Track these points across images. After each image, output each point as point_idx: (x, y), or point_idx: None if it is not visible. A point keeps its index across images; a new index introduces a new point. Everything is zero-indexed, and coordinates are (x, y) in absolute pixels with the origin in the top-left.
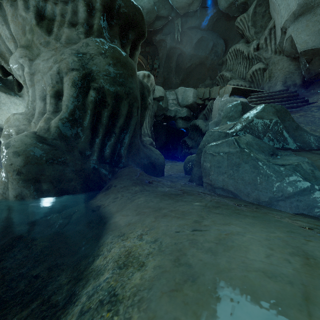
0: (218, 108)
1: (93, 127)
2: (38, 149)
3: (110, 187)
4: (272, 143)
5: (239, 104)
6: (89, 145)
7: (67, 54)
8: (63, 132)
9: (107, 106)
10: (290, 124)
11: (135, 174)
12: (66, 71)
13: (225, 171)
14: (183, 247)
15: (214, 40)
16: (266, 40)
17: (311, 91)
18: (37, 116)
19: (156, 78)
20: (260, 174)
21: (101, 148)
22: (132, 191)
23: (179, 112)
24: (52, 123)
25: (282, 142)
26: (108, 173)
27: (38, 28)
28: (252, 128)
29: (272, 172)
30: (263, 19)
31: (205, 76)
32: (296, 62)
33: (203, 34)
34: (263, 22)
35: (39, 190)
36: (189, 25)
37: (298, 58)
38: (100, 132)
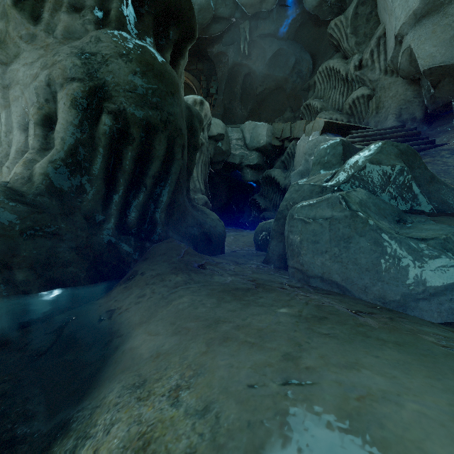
0: (305, 152)
1: (108, 176)
2: (5, 212)
3: (134, 275)
4: (394, 203)
5: (338, 144)
6: (102, 205)
7: (64, 54)
8: (55, 184)
9: (132, 141)
10: (421, 173)
11: (177, 252)
12: (62, 82)
13: (326, 249)
14: (269, 441)
15: (297, 55)
16: (372, 54)
17: (437, 129)
18: (13, 157)
19: (213, 108)
20: (386, 255)
21: (122, 210)
22: (170, 283)
23: (246, 158)
24: (37, 167)
25: (410, 202)
26: (133, 251)
27: (16, 11)
28: (363, 179)
29: (406, 251)
30: (367, 24)
31: (283, 106)
32: (415, 87)
33: (281, 46)
34: (367, 28)
35: (11, 281)
36: (261, 31)
37: (419, 80)
38: (120, 184)
